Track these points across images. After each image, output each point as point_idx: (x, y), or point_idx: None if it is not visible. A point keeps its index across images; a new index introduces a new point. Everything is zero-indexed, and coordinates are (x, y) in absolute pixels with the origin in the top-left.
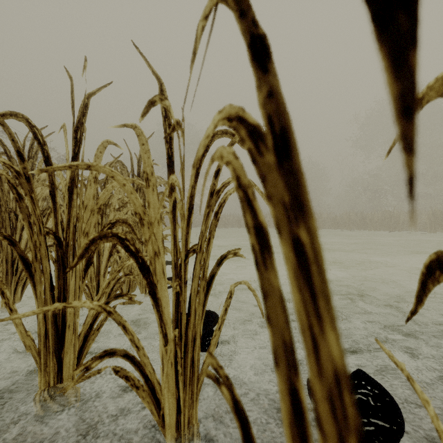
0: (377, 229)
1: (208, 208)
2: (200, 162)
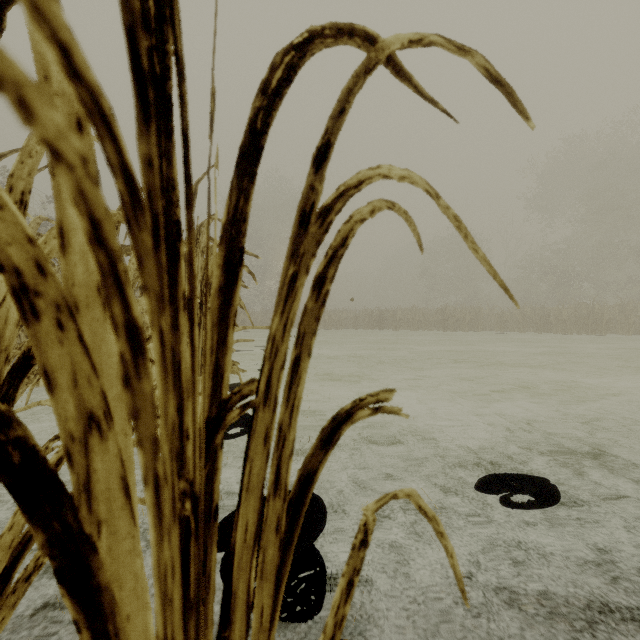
0: (567, 331)
1: (294, 262)
2: (266, 113)
